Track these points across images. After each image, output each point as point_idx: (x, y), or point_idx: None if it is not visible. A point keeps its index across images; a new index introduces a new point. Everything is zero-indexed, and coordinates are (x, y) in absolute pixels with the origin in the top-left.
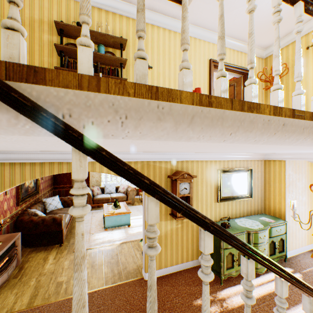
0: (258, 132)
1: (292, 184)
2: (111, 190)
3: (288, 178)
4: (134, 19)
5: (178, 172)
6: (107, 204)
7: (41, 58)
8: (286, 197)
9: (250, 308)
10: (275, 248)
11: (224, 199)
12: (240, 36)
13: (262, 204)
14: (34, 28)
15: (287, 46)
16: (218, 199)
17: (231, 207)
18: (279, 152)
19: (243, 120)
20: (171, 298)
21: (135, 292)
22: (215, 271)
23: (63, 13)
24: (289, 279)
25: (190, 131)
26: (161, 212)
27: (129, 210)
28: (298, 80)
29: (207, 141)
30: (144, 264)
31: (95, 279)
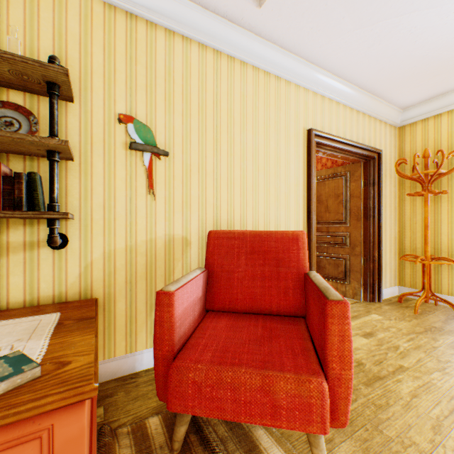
0: None
1: None
2: None
3: None
4: (111, 5)
5: None
6: None
7: None
8: None
9: None
10: None
11: None
12: (368, 81)
13: None
14: None
15: (451, 111)
16: None
17: None
18: None
19: None
20: None
21: None
22: None
23: None
24: None
25: None
26: None
27: None
28: None
29: None
30: None
31: None
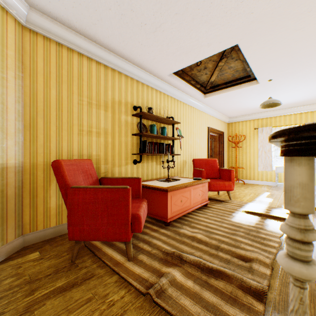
0: None
1: None
2: None
3: None
4: (174, 98)
5: None
6: None
7: (119, 139)
8: None
9: None
10: None
11: None
12: (222, 111)
13: None
14: (115, 109)
15: (242, 121)
16: None
17: None
18: None
19: None
20: None
21: None
22: None
23: (134, 94)
24: None
25: None
26: None
27: None
28: None
29: None
30: None
31: None
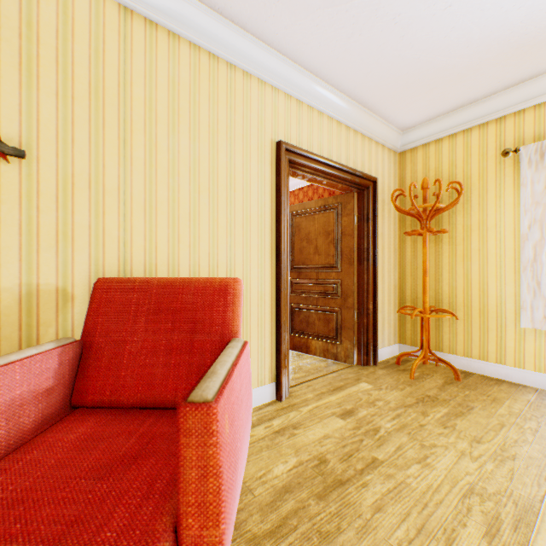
0: None
1: None
2: None
3: None
4: None
5: None
6: None
7: None
8: None
9: None
10: None
11: None
12: (357, 89)
13: None
14: None
15: (452, 135)
16: None
17: None
18: None
19: None
20: None
21: None
22: None
23: None
24: None
25: None
26: None
27: None
28: None
29: None
30: None
31: None
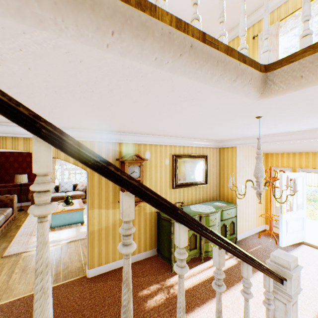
0: (157, 46)
1: (242, 169)
2: (67, 187)
3: (239, 164)
4: None
5: (128, 154)
6: (58, 202)
7: None
8: (237, 182)
9: (129, 260)
10: (226, 231)
11: (180, 186)
12: None
13: (218, 191)
14: None
15: (238, 36)
16: (174, 185)
17: (187, 194)
18: (227, 134)
19: (130, 18)
20: (115, 293)
21: (72, 292)
22: (167, 258)
23: None
24: (189, 223)
25: (33, 2)
26: (108, 199)
27: (83, 206)
28: (221, 22)
29: (78, 38)
30: (87, 260)
31: (23, 284)
